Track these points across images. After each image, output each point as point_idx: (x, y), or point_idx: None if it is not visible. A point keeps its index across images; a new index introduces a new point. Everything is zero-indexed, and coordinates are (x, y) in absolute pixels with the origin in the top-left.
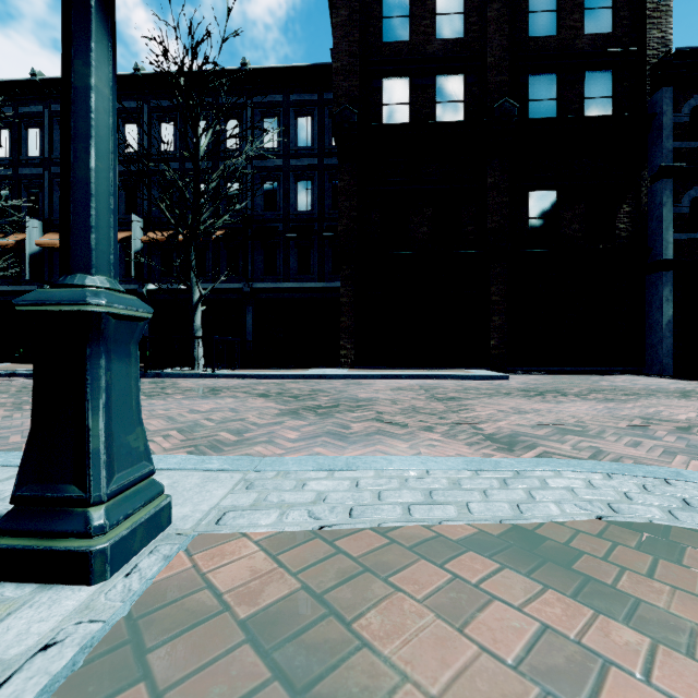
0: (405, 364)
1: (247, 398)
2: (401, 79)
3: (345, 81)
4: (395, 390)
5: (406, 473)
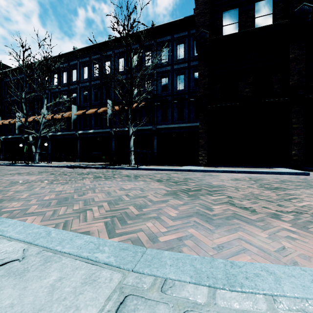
0: (235, 164)
1: (150, 182)
2: (233, 10)
3: (201, 18)
4: (234, 180)
5: (309, 310)
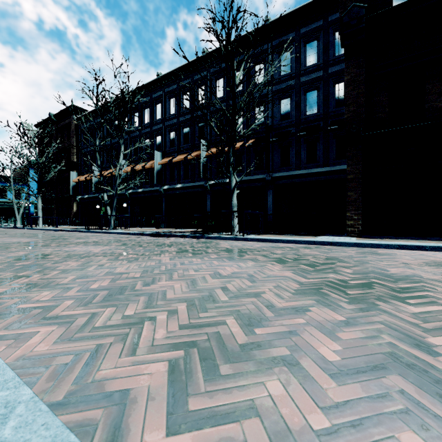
0: (419, 234)
1: (265, 263)
2: None
3: None
4: (434, 266)
5: None
